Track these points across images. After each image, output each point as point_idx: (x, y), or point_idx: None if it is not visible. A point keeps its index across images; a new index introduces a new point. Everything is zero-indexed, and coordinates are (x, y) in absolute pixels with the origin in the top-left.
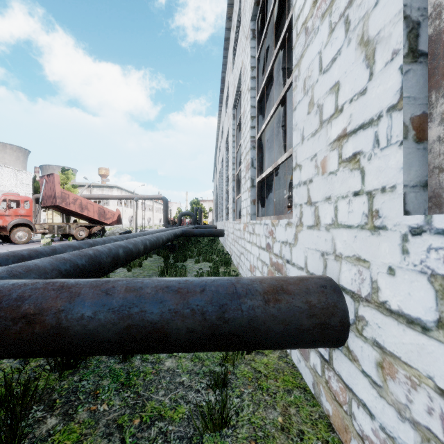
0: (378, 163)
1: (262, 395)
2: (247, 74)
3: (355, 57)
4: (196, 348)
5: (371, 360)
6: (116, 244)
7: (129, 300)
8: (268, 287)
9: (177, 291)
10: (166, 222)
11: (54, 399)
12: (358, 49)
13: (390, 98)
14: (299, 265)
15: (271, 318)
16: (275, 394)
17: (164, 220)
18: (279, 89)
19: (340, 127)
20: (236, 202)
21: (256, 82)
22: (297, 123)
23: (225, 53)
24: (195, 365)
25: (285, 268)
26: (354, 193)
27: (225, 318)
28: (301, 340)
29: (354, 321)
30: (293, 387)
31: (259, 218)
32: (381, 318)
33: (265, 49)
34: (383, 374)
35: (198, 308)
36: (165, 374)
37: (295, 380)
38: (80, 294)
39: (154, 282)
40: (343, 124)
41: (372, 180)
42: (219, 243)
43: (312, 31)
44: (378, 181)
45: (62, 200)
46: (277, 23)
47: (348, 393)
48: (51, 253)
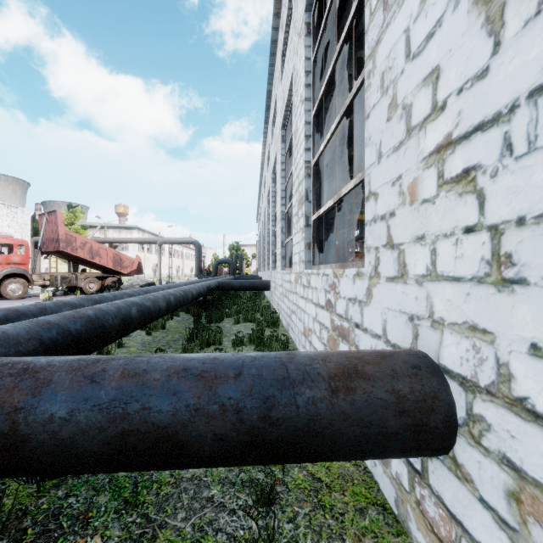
0: (510, 180)
1: (324, 517)
2: (300, 81)
3: (467, 24)
4: (228, 463)
5: (497, 485)
6: (127, 301)
7: (125, 391)
8: (336, 369)
9: (200, 376)
10: (198, 271)
11: (24, 529)
12: (472, 11)
13: (535, 74)
14: (374, 331)
15: (341, 417)
16: (342, 515)
17: (196, 269)
18: (341, 102)
19: (442, 132)
20: (285, 247)
21: (311, 91)
22: (371, 136)
23: (271, 59)
24: (230, 470)
25: (353, 335)
26: (466, 229)
27: (272, 418)
28: (385, 449)
29: (465, 421)
30: (368, 504)
31: (315, 266)
32: (517, 424)
33: (323, 50)
34: (521, 513)
35: (230, 402)
36: (188, 486)
37: (370, 493)
38: (51, 382)
39: (166, 361)
40: (446, 127)
41: (498, 207)
42: (264, 297)
43: (394, 3)
44: (510, 208)
45: (67, 244)
46: (339, 16)
47: (455, 527)
48: (39, 314)
